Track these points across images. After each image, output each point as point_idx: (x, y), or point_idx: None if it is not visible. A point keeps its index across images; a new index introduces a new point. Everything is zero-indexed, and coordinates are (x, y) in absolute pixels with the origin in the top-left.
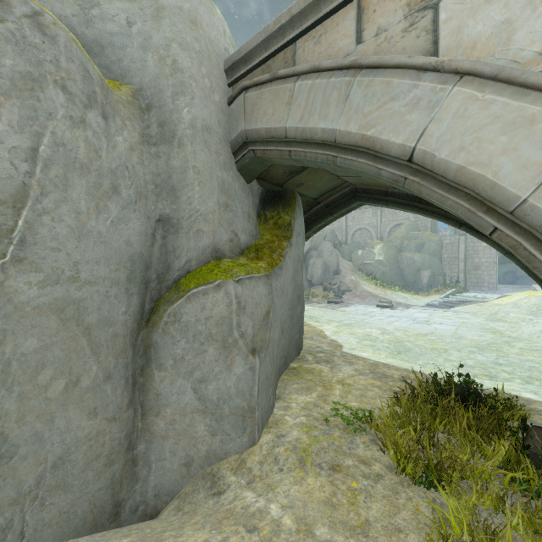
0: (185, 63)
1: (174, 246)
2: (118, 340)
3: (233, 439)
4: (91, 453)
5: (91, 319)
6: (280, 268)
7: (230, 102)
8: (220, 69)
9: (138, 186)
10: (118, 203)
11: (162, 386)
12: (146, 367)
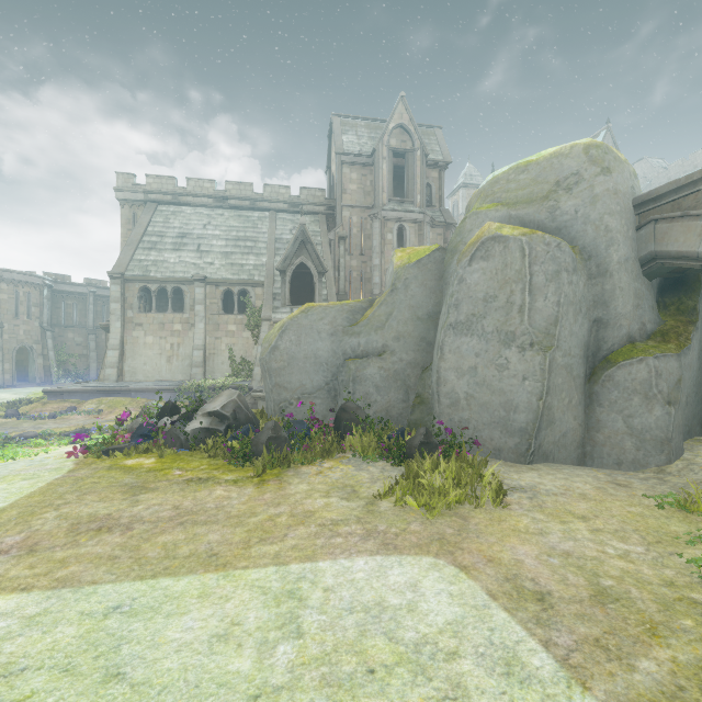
0: (612, 225)
1: (603, 336)
2: (581, 386)
3: (653, 456)
4: (573, 437)
5: (574, 374)
6: (688, 348)
7: (638, 228)
8: (630, 209)
9: (586, 305)
10: (581, 316)
11: (601, 416)
12: (589, 404)
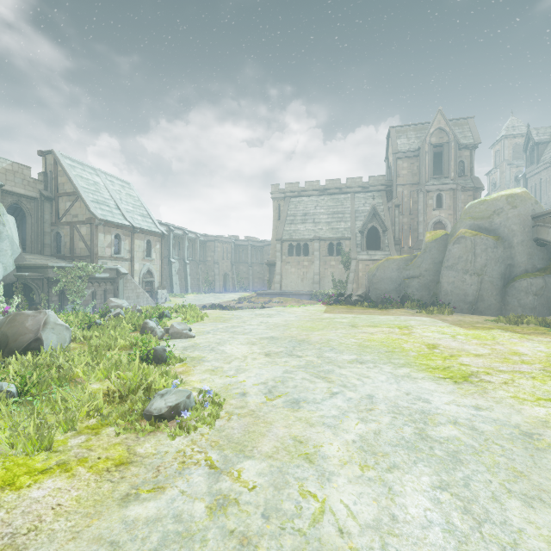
0: (515, 229)
1: (512, 270)
2: (499, 289)
3: (528, 314)
4: (494, 307)
5: (494, 284)
6: None
7: (532, 227)
8: (528, 220)
9: (503, 259)
10: (499, 263)
11: (509, 300)
12: (504, 296)
